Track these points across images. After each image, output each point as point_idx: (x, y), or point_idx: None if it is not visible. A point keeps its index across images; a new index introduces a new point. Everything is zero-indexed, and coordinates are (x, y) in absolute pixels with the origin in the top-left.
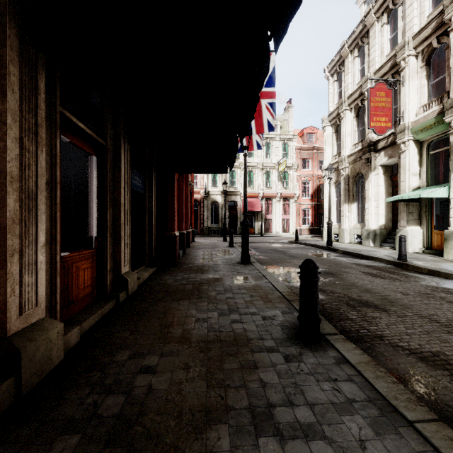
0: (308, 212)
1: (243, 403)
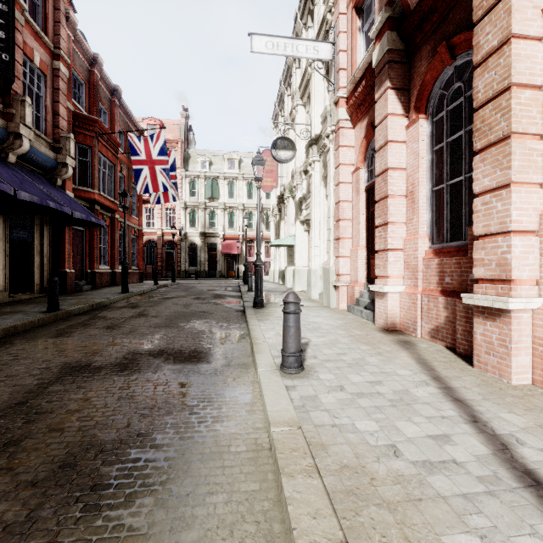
0: None
1: None
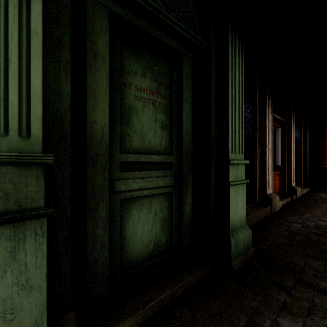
0: None
1: None
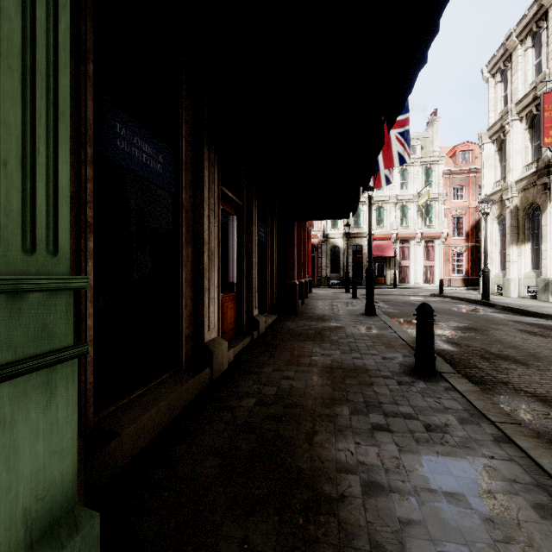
0: (462, 257)
1: (360, 400)
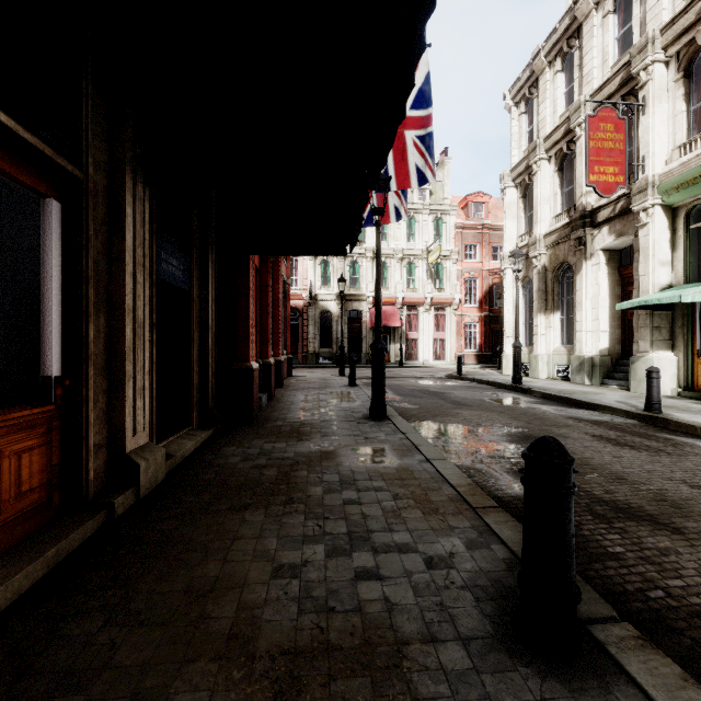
0: (475, 328)
1: None
